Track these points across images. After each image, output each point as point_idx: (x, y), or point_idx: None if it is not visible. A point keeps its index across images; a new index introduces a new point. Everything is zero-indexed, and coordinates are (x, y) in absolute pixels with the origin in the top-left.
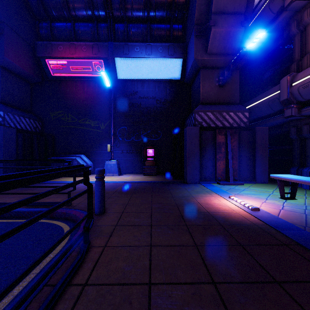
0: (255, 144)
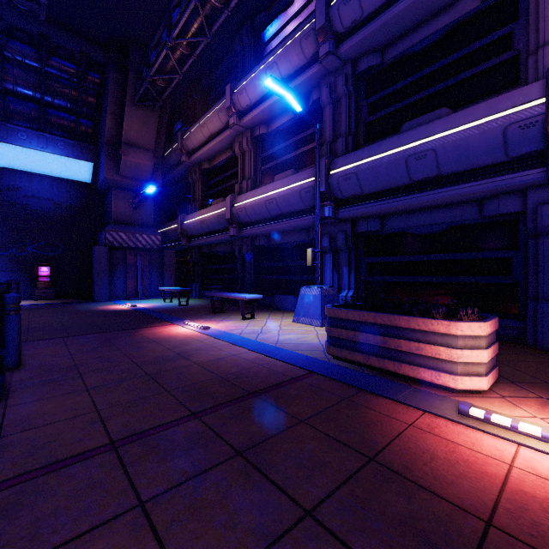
0: (164, 265)
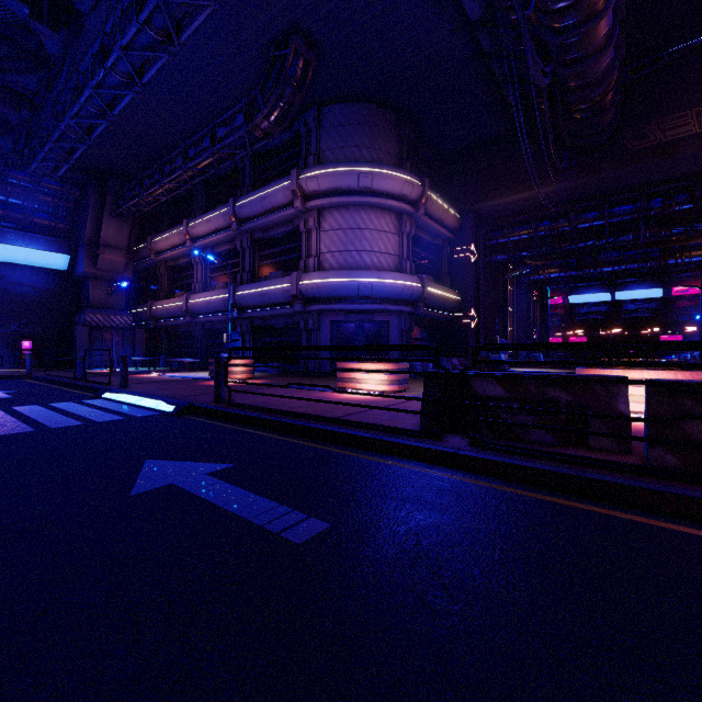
0: (135, 341)
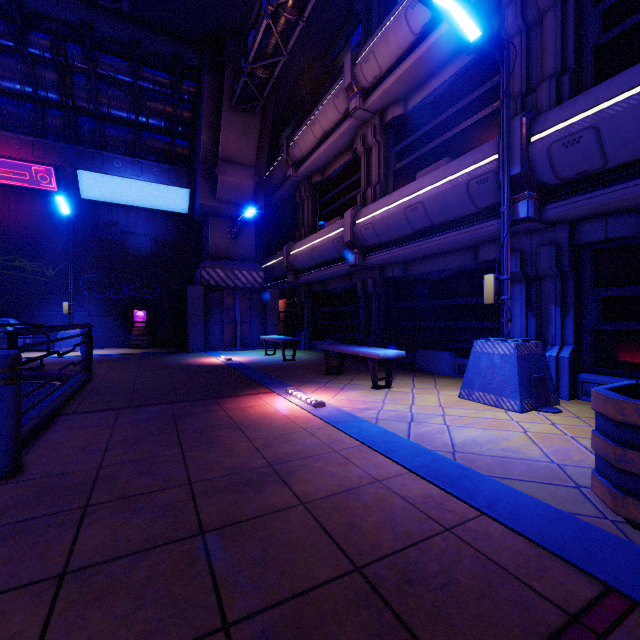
0: (266, 308)
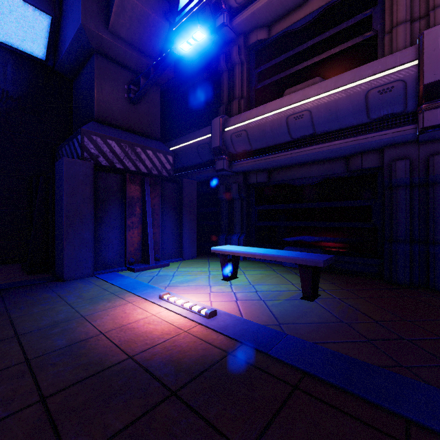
0: (182, 204)
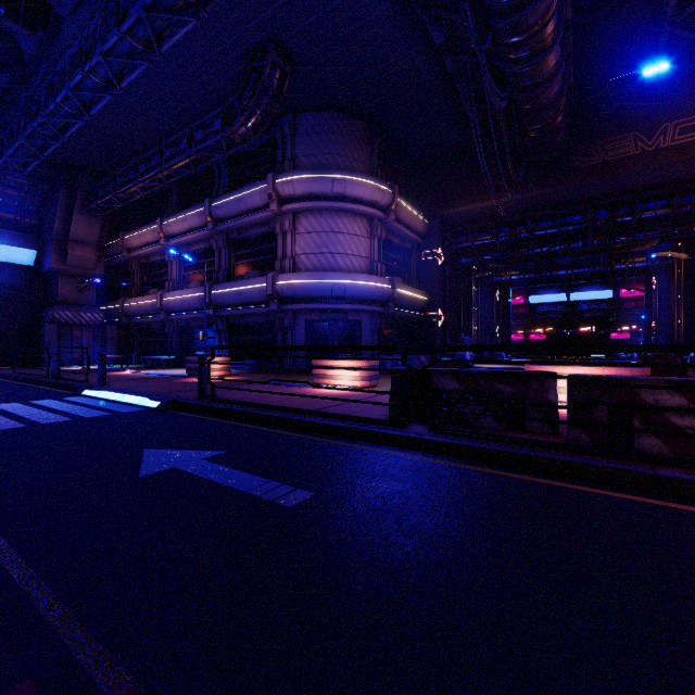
0: (106, 338)
